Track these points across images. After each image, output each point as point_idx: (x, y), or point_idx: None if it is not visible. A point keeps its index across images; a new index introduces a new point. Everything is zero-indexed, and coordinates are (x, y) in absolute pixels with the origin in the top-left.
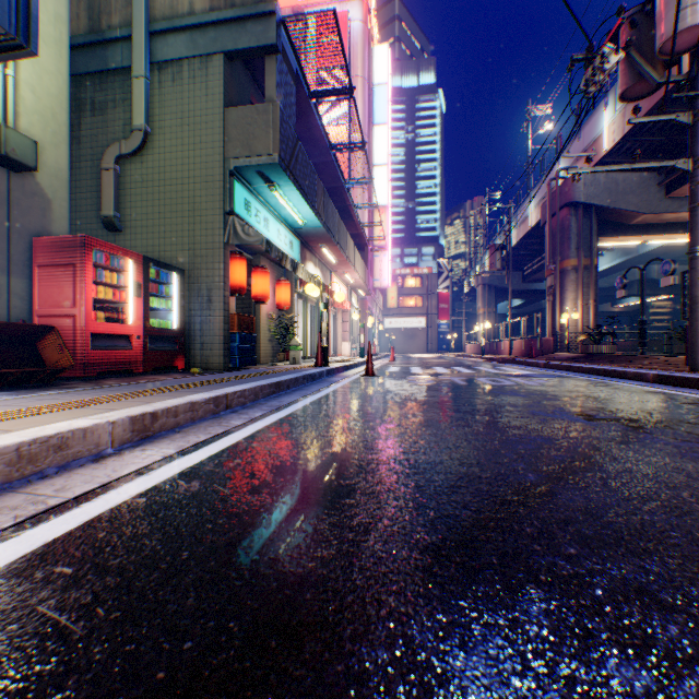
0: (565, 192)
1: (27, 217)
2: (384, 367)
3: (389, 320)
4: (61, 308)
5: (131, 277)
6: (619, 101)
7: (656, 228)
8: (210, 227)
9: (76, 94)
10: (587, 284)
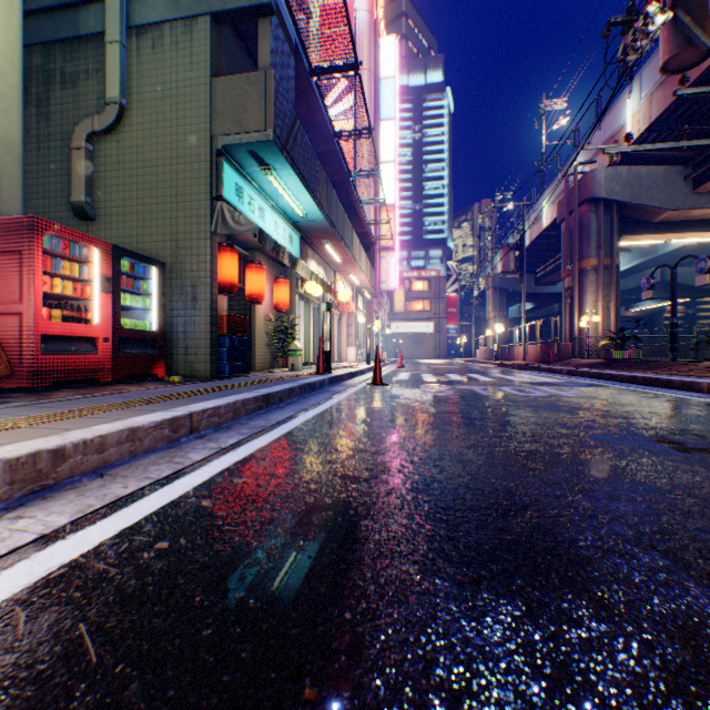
0: (584, 188)
1: None
2: (393, 374)
3: (396, 325)
4: (5, 304)
5: (97, 270)
6: (660, 73)
7: (681, 226)
8: (195, 215)
9: (45, 65)
10: (607, 285)
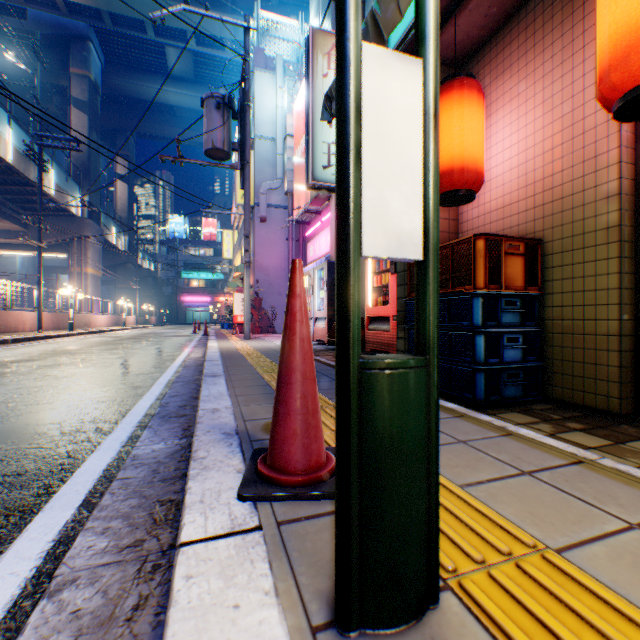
0: None
1: None
2: None
3: None
4: None
5: None
6: None
7: None
8: None
9: None
10: None
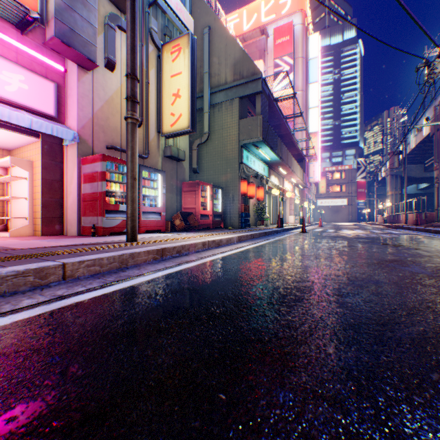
0: None
1: (180, 176)
2: (313, 229)
3: (320, 201)
4: (191, 206)
5: (209, 193)
6: None
7: None
8: (233, 170)
9: None
10: None
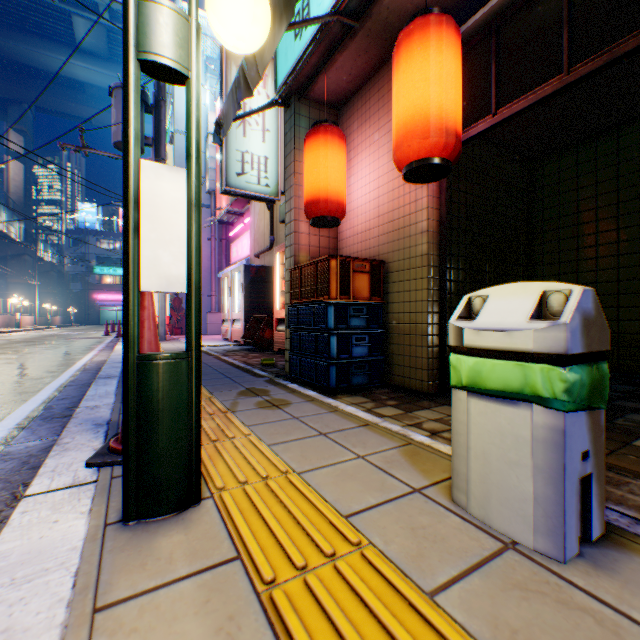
0: None
1: None
2: None
3: None
4: None
5: None
6: None
7: None
8: None
9: None
10: None
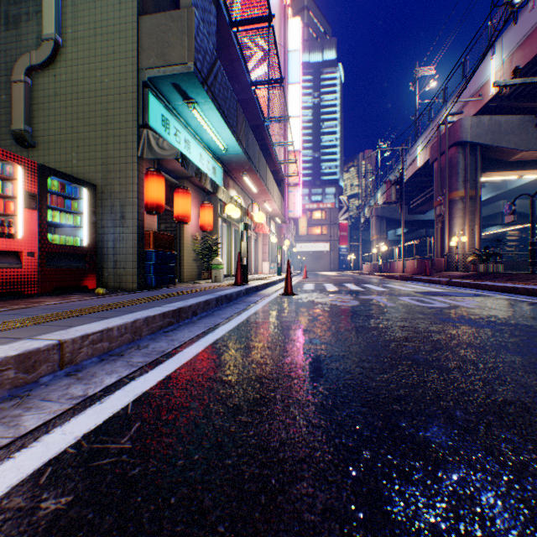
0: (453, 133)
1: None
2: (300, 284)
3: (300, 245)
4: None
5: (21, 186)
6: None
7: (532, 164)
8: (123, 141)
9: None
10: (472, 212)
